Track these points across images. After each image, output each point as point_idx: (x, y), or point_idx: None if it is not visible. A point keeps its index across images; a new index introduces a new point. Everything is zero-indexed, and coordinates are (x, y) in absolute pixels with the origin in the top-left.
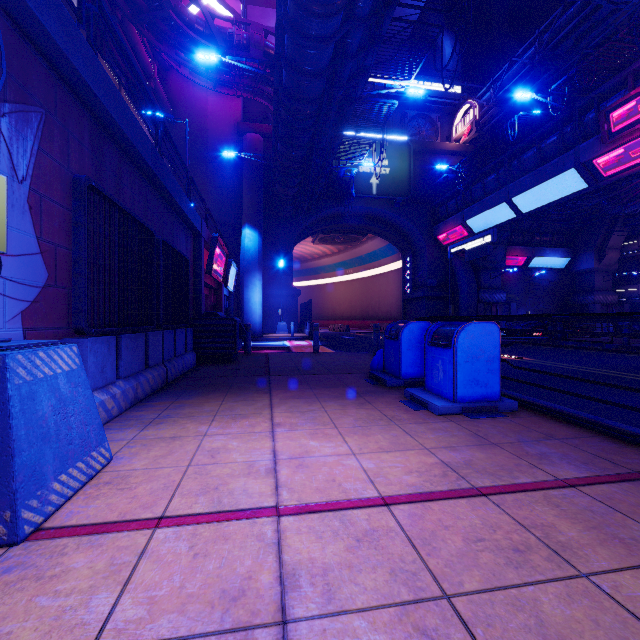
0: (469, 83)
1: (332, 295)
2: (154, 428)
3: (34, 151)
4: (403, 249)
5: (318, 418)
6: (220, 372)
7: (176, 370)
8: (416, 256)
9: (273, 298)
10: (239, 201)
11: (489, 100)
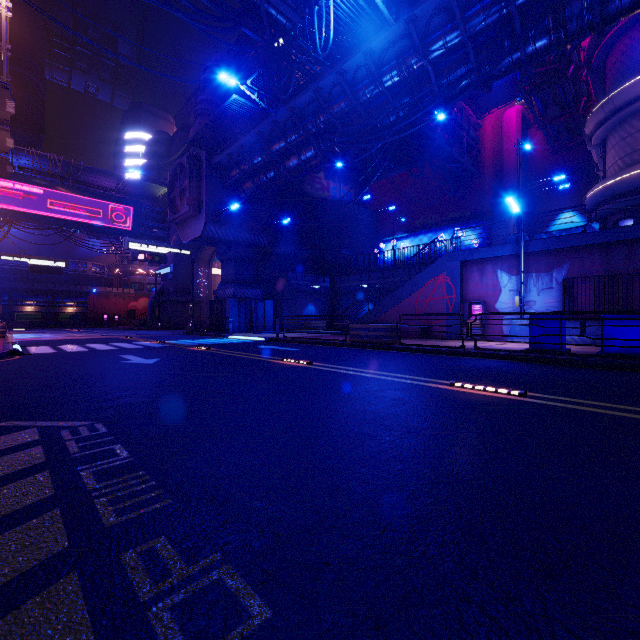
0: None
1: None
2: None
3: (565, 274)
4: None
5: None
6: None
7: None
8: None
9: None
10: None
11: None
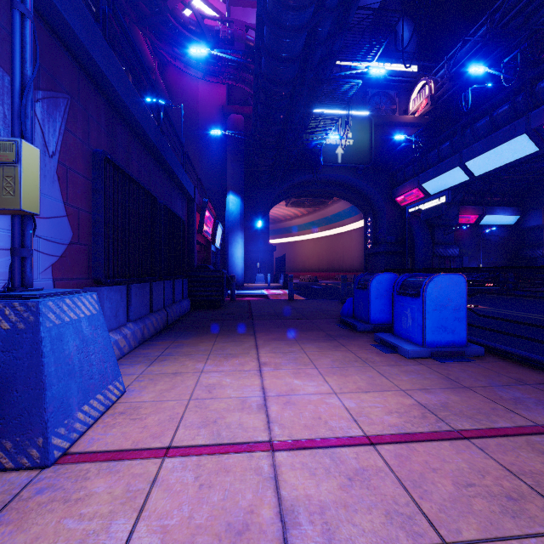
0: (424, 62)
1: (302, 250)
2: (159, 364)
3: (62, 130)
4: (365, 210)
5: (299, 359)
6: (211, 316)
7: (174, 314)
8: (376, 216)
9: (252, 253)
10: (224, 172)
11: (443, 76)
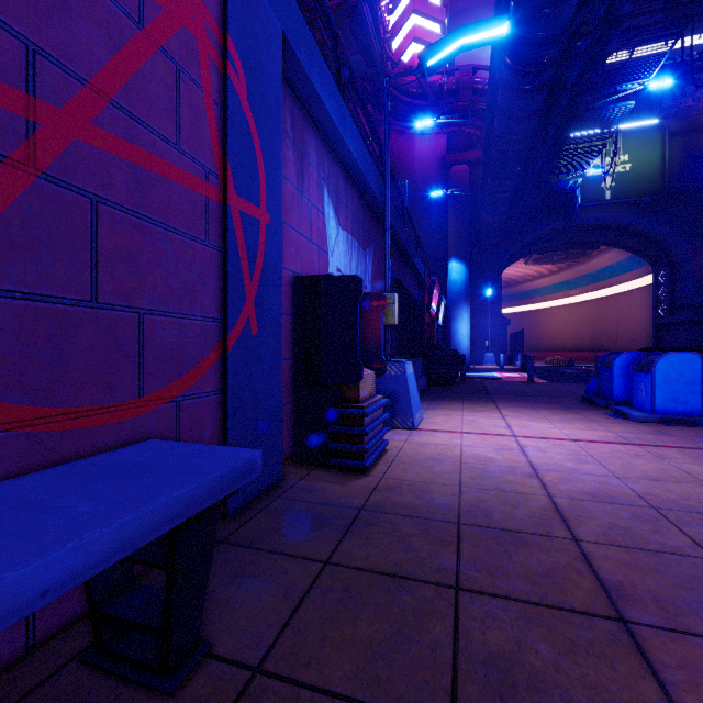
0: None
1: (550, 322)
2: (431, 411)
3: (372, 265)
4: (654, 260)
5: (534, 415)
6: (449, 391)
7: (420, 386)
8: (675, 268)
9: (479, 329)
10: (443, 233)
11: None
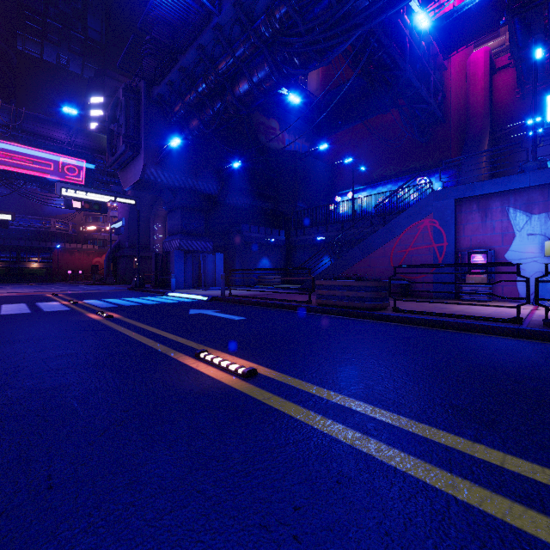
0: None
1: None
2: None
3: None
4: None
5: None
6: None
7: None
8: None
9: None
10: None
11: None
